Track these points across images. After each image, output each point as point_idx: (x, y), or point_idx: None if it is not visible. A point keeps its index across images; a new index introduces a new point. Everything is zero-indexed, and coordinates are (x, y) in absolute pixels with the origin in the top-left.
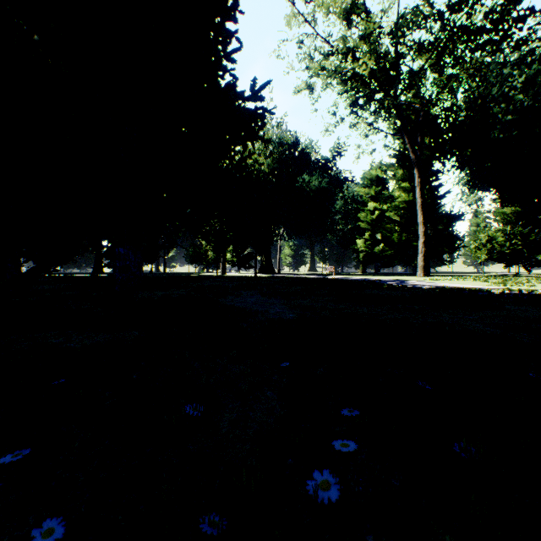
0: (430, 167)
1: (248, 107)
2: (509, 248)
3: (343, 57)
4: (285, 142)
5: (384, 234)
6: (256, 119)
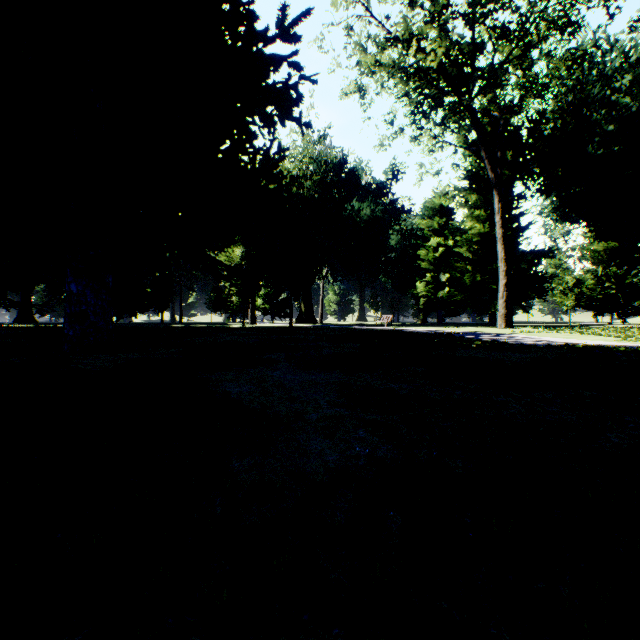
0: (510, 192)
1: (273, 54)
2: (601, 293)
3: (404, 48)
4: (329, 161)
5: (453, 275)
6: (289, 88)
